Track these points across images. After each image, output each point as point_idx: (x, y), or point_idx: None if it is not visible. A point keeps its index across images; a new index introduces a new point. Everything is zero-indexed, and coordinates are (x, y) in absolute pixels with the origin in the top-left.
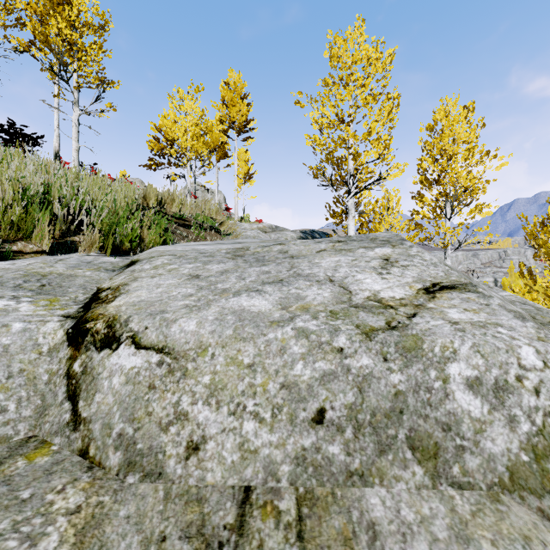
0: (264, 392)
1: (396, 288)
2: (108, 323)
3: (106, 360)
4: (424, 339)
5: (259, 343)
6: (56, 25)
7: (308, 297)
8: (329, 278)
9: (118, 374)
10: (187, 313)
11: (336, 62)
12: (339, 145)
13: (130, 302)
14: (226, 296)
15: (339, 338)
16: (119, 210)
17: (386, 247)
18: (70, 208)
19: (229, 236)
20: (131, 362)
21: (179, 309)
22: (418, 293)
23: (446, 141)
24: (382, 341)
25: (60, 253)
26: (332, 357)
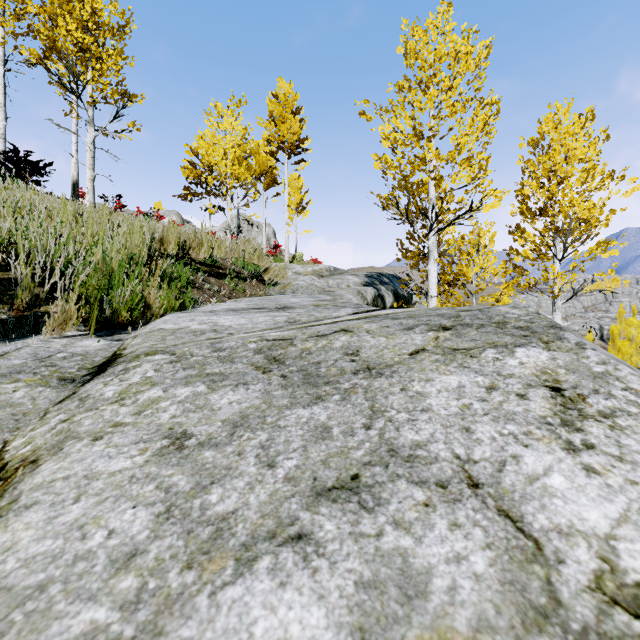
0: None
1: None
2: None
3: None
4: None
5: None
6: (64, 26)
7: (436, 582)
8: (465, 471)
9: None
10: None
11: (413, 59)
12: (417, 168)
13: None
14: (216, 570)
15: None
16: (114, 265)
17: (534, 347)
18: (37, 267)
19: (275, 287)
20: None
21: None
22: None
23: (557, 159)
24: None
25: (19, 334)
26: None
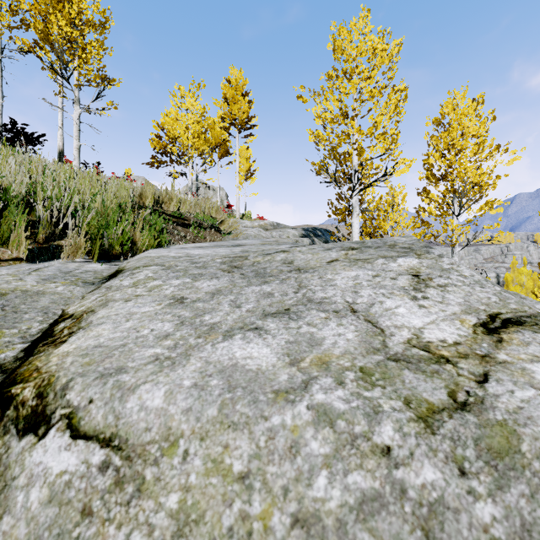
0: (264, 532)
1: (443, 323)
2: (39, 390)
3: (26, 454)
4: (520, 434)
5: (258, 433)
6: (56, 23)
7: (326, 341)
8: (350, 307)
9: (39, 482)
10: (155, 372)
11: (340, 54)
12: (343, 140)
13: (81, 349)
14: (213, 338)
15: (383, 427)
16: (109, 211)
17: (410, 257)
18: (54, 210)
19: (229, 235)
20: (62, 462)
21: (144, 365)
22: (477, 333)
23: (454, 135)
24: (453, 436)
25: (42, 259)
26: (373, 463)
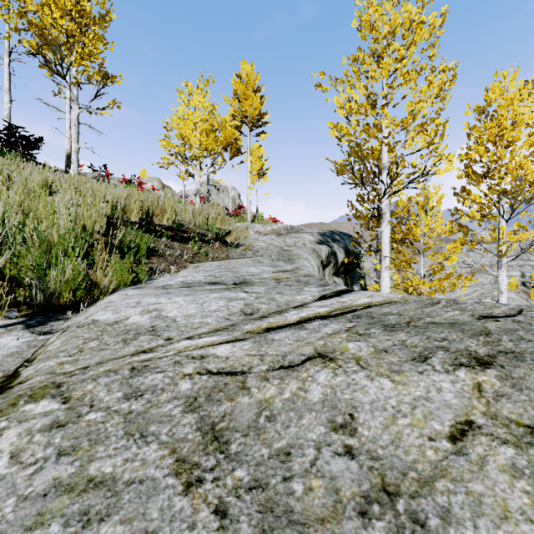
0: None
1: None
2: None
3: None
4: None
5: None
6: (50, 15)
7: None
8: None
9: None
10: None
11: (368, 31)
12: (372, 134)
13: None
14: None
15: None
16: (56, 240)
17: None
18: None
19: (236, 248)
20: None
21: None
22: None
23: (505, 124)
24: None
25: None
26: None
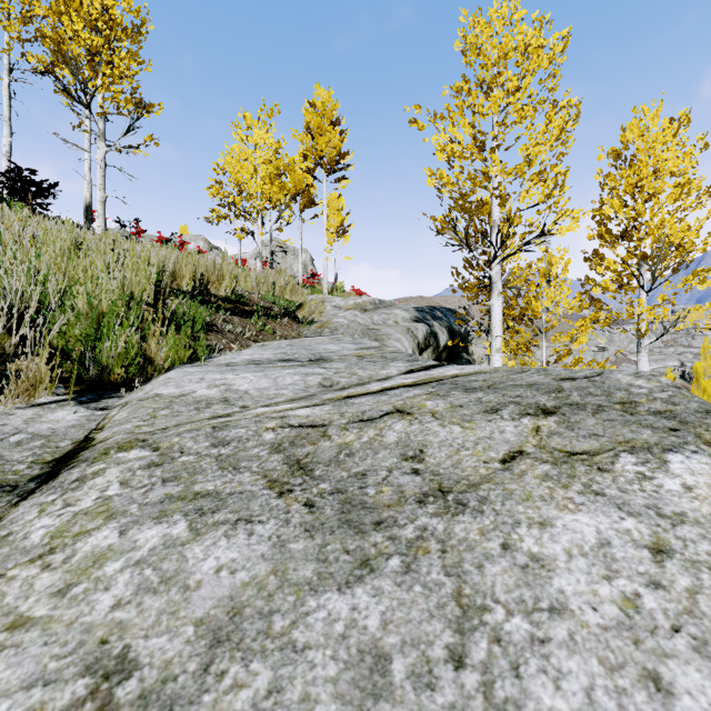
0: None
1: None
2: None
3: None
4: None
5: None
6: (70, 26)
7: None
8: None
9: None
10: None
11: (474, 56)
12: (478, 184)
13: None
14: None
15: None
16: (105, 309)
17: (696, 454)
18: None
19: (310, 325)
20: None
21: None
22: None
23: (644, 173)
24: None
25: None
26: None
